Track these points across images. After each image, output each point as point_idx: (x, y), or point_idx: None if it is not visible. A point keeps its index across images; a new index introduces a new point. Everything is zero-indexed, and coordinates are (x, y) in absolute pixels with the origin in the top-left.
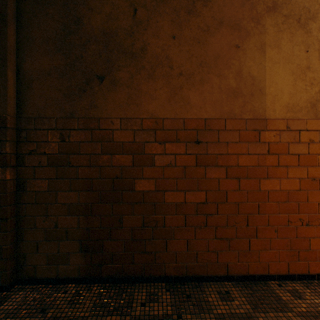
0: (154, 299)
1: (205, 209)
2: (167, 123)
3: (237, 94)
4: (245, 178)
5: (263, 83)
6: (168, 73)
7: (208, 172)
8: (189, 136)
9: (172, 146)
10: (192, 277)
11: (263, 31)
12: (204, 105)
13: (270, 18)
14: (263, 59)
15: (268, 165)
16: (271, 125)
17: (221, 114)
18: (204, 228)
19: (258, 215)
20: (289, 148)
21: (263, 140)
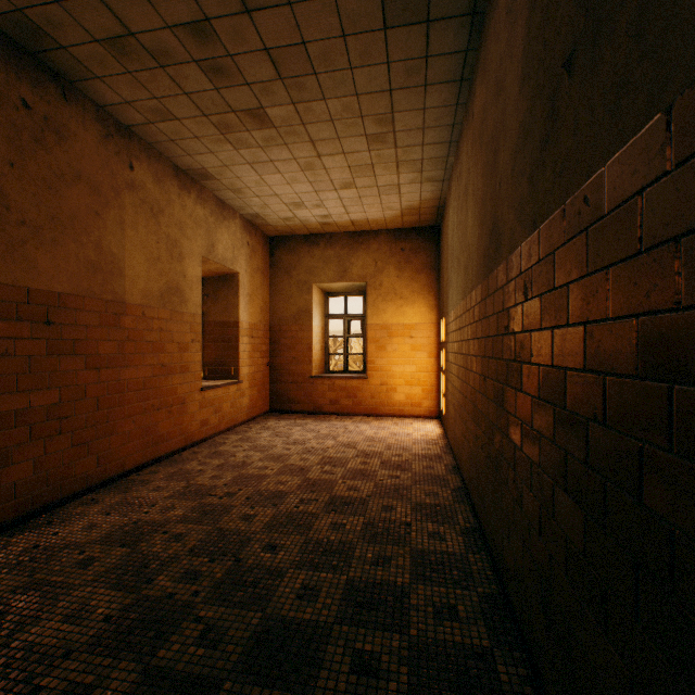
0: (1, 549)
1: (61, 412)
2: (2, 290)
3: (98, 269)
4: (106, 368)
5: (124, 263)
6: (3, 215)
7: (65, 363)
8: (38, 314)
9: (10, 326)
10: (42, 509)
11: (124, 207)
12: (59, 275)
13: (130, 196)
14: (124, 238)
15: (128, 352)
16: (131, 310)
17: (81, 290)
18: (59, 437)
19: (119, 408)
20: (145, 335)
21: (124, 326)
